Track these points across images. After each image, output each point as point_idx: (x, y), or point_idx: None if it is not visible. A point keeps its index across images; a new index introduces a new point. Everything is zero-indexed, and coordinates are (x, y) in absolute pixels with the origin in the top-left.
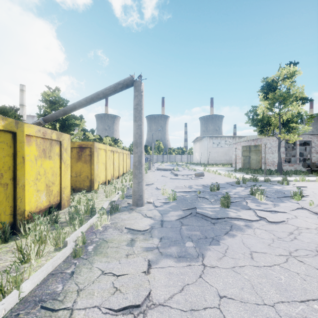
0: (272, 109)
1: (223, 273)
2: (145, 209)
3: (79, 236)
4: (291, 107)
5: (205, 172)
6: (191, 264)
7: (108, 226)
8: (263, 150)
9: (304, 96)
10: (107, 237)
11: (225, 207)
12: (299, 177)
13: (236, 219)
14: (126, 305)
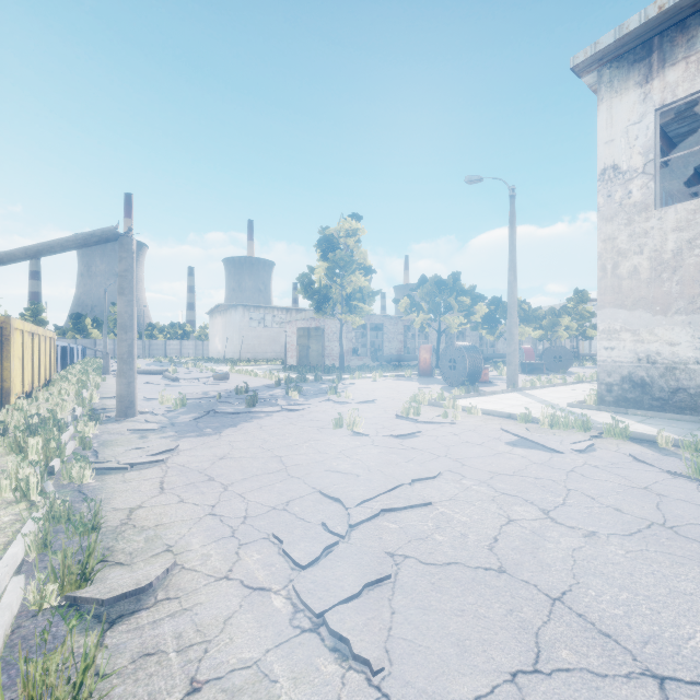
0: (333, 276)
1: (236, 435)
2: (141, 418)
3: (75, 437)
4: (354, 278)
5: (233, 373)
6: (210, 436)
7: (98, 434)
8: (327, 336)
9: (368, 265)
10: (107, 439)
11: (251, 407)
12: (356, 373)
13: (259, 413)
14: (163, 451)
